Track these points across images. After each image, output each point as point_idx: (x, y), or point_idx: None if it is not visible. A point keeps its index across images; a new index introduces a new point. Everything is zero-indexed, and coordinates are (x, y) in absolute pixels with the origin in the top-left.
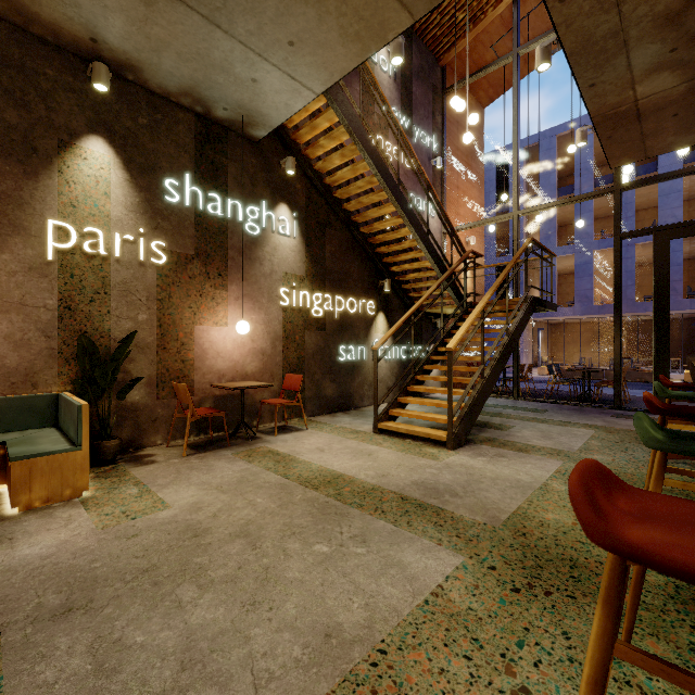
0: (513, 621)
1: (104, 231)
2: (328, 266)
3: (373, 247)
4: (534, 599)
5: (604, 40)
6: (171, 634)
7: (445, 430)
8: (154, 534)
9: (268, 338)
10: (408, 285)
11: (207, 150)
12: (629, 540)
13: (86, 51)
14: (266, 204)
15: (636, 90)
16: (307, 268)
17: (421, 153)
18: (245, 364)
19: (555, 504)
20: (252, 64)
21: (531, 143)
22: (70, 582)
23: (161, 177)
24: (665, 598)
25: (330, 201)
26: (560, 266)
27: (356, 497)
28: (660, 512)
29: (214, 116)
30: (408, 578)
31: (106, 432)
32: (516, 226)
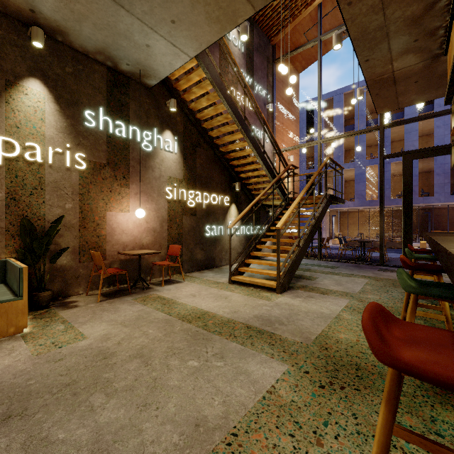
0: (320, 408)
1: (40, 145)
2: (198, 173)
3: (228, 160)
4: (334, 392)
5: (374, 32)
6: (84, 431)
7: (275, 281)
8: (75, 358)
9: (158, 220)
10: (251, 186)
11: (115, 92)
12: (404, 359)
13: (27, 18)
14: (156, 130)
15: (393, 65)
16: (184, 174)
17: (259, 100)
18: (142, 238)
19: (345, 328)
20: (146, 34)
21: (328, 97)
22: (10, 396)
23: (82, 109)
24: (414, 388)
25: (200, 129)
26: (346, 176)
27: (217, 327)
28: (421, 337)
29: (120, 69)
30: (252, 381)
31: (42, 286)
32: (319, 149)
